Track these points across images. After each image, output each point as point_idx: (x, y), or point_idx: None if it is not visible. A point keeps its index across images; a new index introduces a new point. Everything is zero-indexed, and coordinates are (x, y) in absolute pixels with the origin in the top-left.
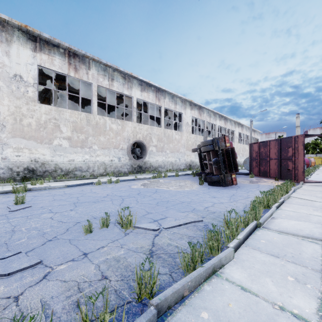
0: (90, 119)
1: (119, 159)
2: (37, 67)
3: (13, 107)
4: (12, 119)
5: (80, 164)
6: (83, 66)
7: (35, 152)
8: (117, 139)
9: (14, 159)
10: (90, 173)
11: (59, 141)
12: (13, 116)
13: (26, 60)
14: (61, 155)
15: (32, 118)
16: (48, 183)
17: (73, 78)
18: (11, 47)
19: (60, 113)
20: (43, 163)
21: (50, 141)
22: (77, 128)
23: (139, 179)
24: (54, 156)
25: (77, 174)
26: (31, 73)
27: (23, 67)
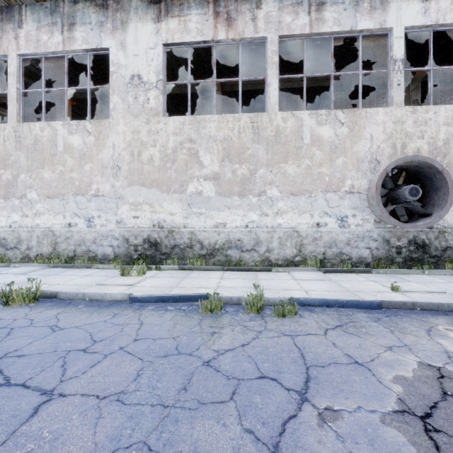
0: (260, 126)
1: (343, 222)
2: (165, 49)
3: (130, 134)
4: (129, 154)
5: (237, 234)
6: (244, 7)
7: (160, 209)
8: (336, 165)
9: (131, 223)
10: (260, 255)
11: (197, 185)
12: (129, 149)
13: (147, 44)
14: (200, 213)
15: (155, 148)
16: (157, 274)
17: (225, 44)
18: (128, 31)
19: (198, 127)
20: (171, 231)
21: (181, 187)
22: (231, 152)
23: (406, 308)
24: (188, 217)
25: (232, 257)
26: (153, 64)
27: (143, 58)
